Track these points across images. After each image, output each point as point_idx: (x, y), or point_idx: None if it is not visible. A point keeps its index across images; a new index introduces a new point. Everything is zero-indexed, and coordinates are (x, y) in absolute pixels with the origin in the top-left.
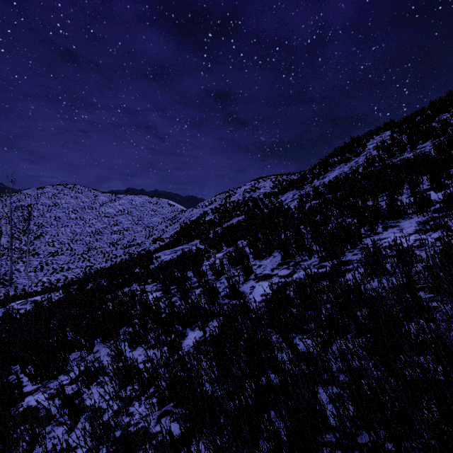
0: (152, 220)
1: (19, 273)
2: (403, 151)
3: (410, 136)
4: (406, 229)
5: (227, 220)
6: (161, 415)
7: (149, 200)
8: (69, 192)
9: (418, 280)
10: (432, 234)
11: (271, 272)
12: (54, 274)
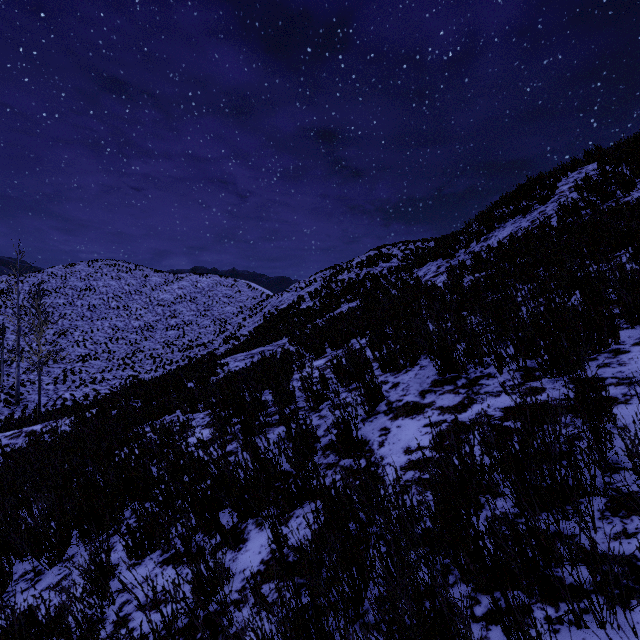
0: (225, 310)
1: (32, 386)
2: (630, 188)
3: (639, 166)
4: None
5: (333, 308)
6: None
7: (221, 282)
8: (109, 270)
9: None
10: None
11: (420, 398)
12: (82, 388)
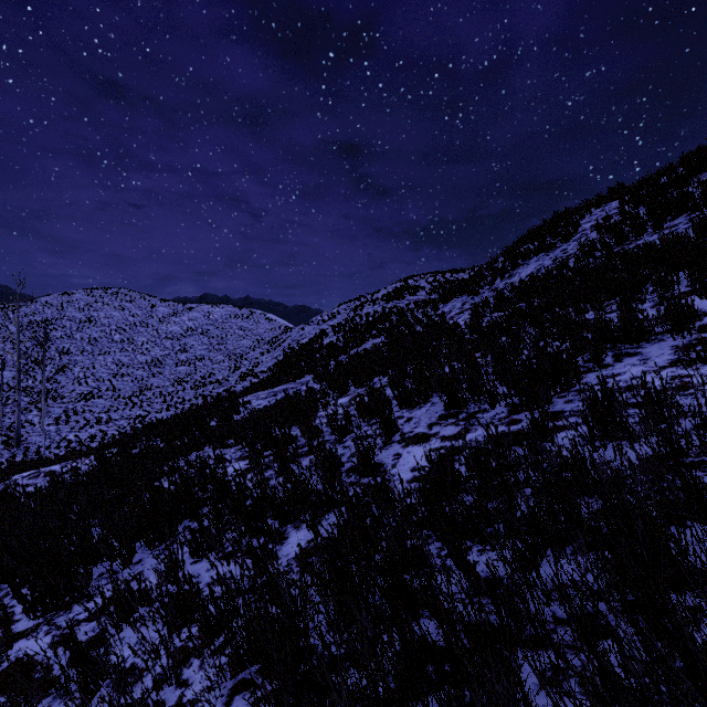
0: (240, 344)
1: (32, 427)
2: (640, 233)
3: (652, 209)
4: (655, 359)
5: (357, 344)
6: (236, 688)
7: (236, 313)
8: (111, 300)
9: (687, 449)
10: (700, 368)
11: (428, 429)
12: (87, 429)
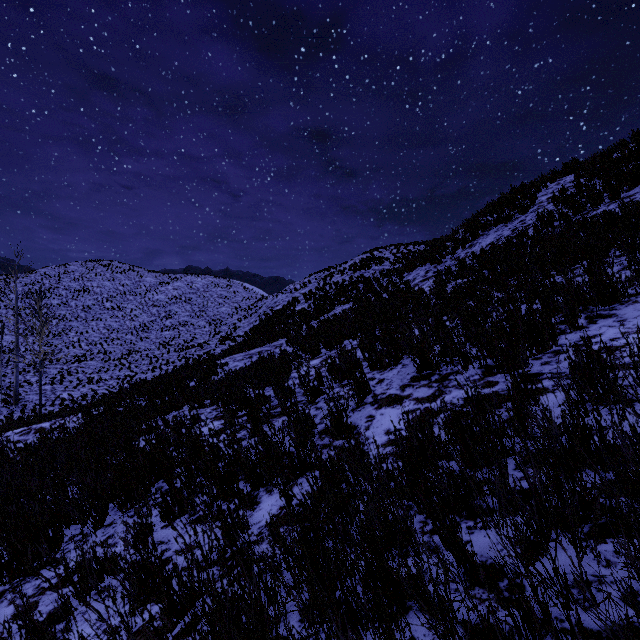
0: (220, 311)
1: (29, 386)
2: (598, 203)
3: (608, 181)
4: (632, 321)
5: (327, 310)
6: None
7: (216, 282)
8: (103, 271)
9: None
10: None
11: (400, 391)
12: (79, 388)
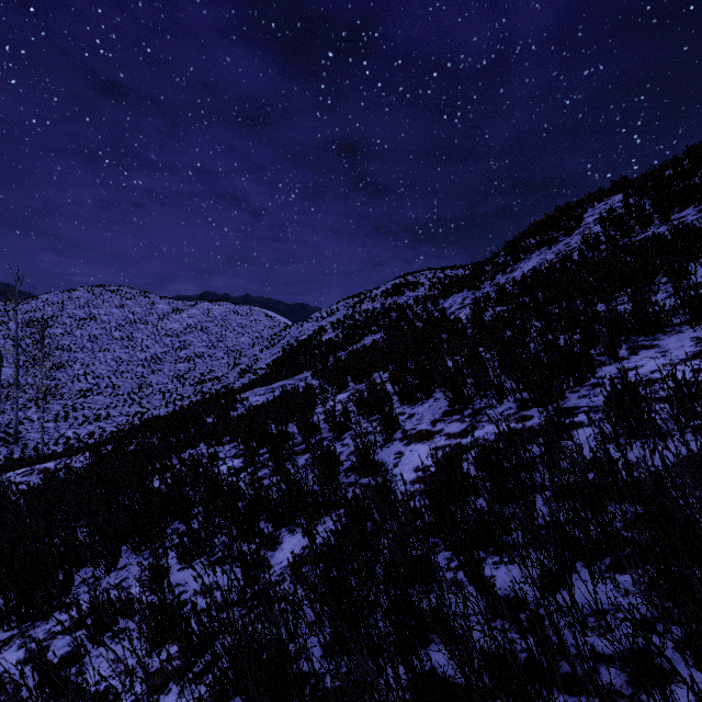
0: (239, 341)
1: (31, 423)
2: (647, 225)
3: (658, 201)
4: (674, 352)
5: (356, 340)
6: None
7: (235, 310)
8: (111, 297)
9: None
10: None
11: (431, 426)
12: (85, 426)
